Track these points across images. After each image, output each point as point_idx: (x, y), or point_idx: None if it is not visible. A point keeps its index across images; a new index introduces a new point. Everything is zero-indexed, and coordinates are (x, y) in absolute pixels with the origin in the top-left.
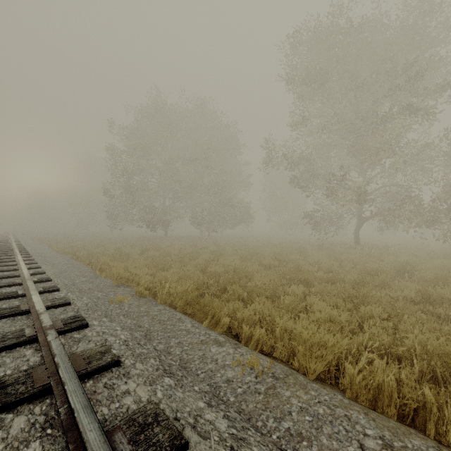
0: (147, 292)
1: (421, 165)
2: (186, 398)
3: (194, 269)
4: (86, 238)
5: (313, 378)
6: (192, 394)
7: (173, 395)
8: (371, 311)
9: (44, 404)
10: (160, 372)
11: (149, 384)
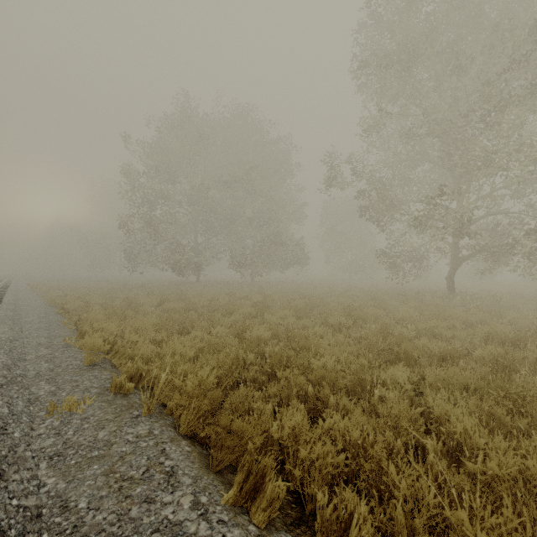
0: (131, 385)
1: None
2: None
3: (226, 332)
4: (97, 284)
5: None
6: None
7: None
8: None
9: None
10: None
11: None
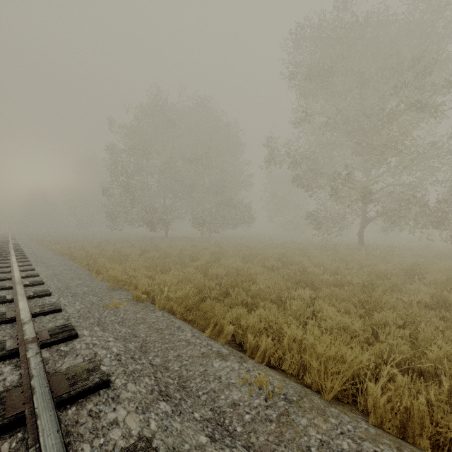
0: (145, 296)
1: (427, 164)
2: (185, 431)
3: (194, 271)
4: (85, 239)
5: (329, 399)
6: (192, 425)
7: (169, 427)
8: (385, 318)
9: (14, 440)
10: (155, 395)
11: (141, 411)
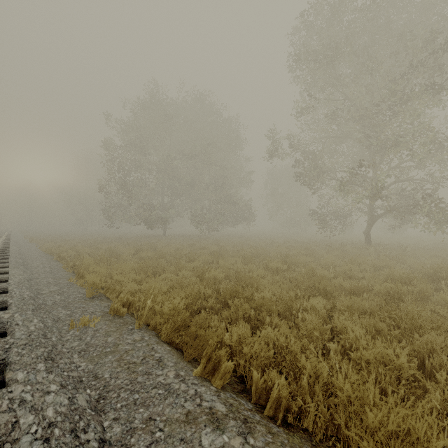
0: (124, 309)
1: (441, 157)
2: None
3: (190, 274)
4: (81, 237)
5: None
6: None
7: None
8: (430, 343)
9: None
10: None
11: None
